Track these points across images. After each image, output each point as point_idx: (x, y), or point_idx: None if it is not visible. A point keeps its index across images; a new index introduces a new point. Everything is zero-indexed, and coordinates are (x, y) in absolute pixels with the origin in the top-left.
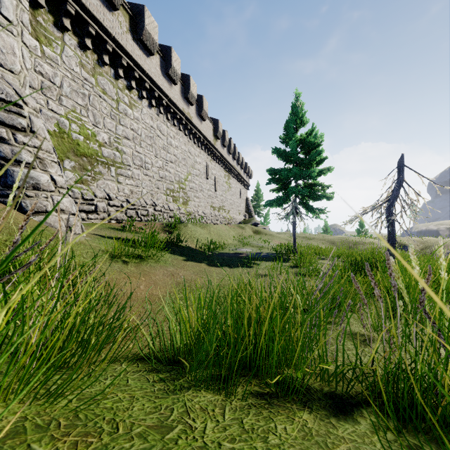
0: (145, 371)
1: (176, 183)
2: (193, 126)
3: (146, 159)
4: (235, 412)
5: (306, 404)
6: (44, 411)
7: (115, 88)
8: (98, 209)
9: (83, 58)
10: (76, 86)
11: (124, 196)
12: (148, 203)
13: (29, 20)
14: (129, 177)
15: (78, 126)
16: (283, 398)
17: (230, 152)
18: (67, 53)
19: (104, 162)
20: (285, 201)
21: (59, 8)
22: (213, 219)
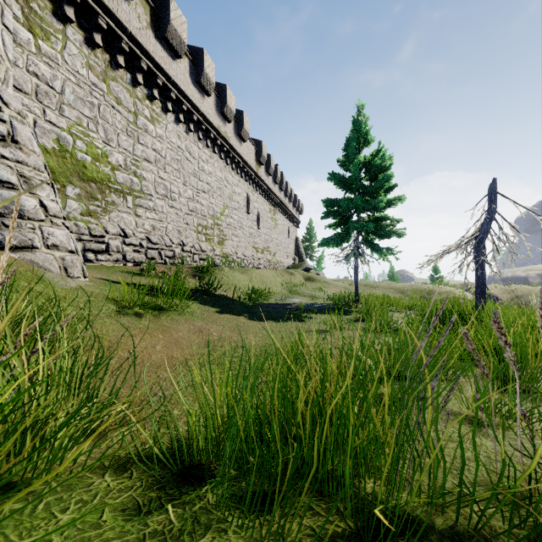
0: (139, 488)
1: (209, 217)
2: (230, 148)
3: (172, 188)
4: None
5: None
6: None
7: (133, 97)
8: (110, 249)
9: (91, 58)
10: (82, 93)
11: (143, 233)
12: (174, 242)
13: (19, 6)
14: (151, 209)
15: (84, 143)
16: None
17: (277, 181)
18: (70, 51)
19: (118, 189)
20: (345, 239)
21: None
22: (255, 262)
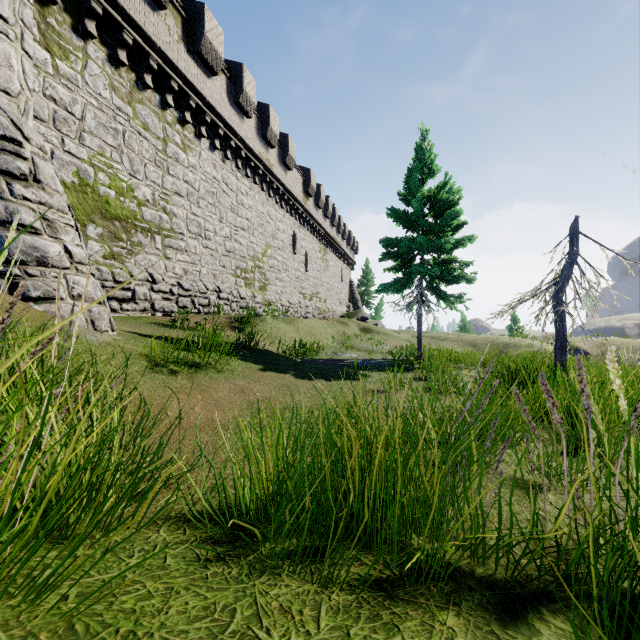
0: (194, 542)
1: (249, 259)
2: (273, 177)
3: (207, 225)
4: (336, 614)
5: (450, 598)
6: (17, 619)
7: (162, 122)
8: (136, 297)
9: (115, 78)
10: (104, 119)
11: (174, 278)
12: (209, 288)
13: (35, 22)
14: (182, 250)
15: (107, 176)
16: (412, 587)
17: (328, 215)
18: (91, 71)
19: (145, 228)
20: (407, 285)
21: (80, 5)
22: (303, 311)
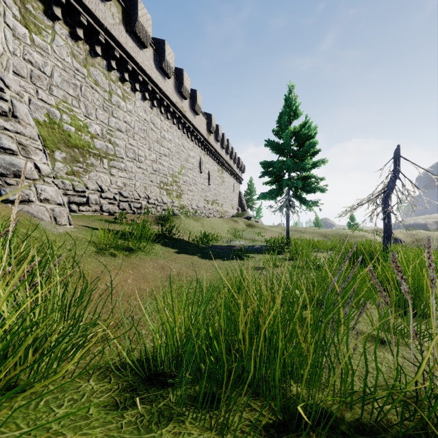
0: (116, 390)
1: (169, 176)
2: (186, 120)
3: (139, 152)
4: None
5: None
6: None
7: (108, 79)
8: (89, 201)
9: (74, 48)
10: (67, 77)
11: (116, 188)
12: (141, 196)
13: (17, 7)
14: (122, 170)
15: (69, 117)
16: (294, 432)
17: (224, 146)
18: (57, 43)
19: (96, 153)
20: (279, 193)
21: None
22: (206, 212)
